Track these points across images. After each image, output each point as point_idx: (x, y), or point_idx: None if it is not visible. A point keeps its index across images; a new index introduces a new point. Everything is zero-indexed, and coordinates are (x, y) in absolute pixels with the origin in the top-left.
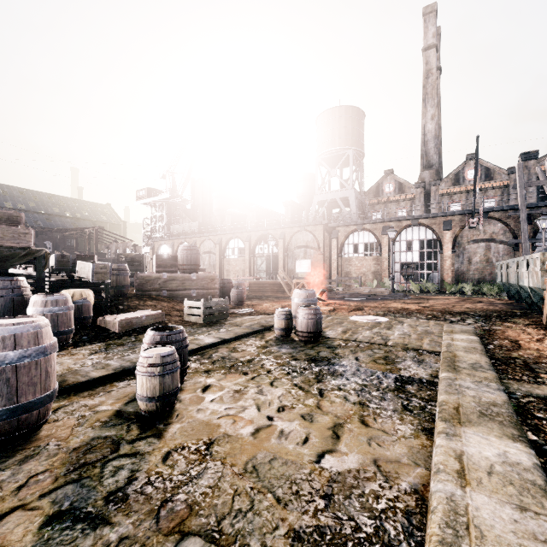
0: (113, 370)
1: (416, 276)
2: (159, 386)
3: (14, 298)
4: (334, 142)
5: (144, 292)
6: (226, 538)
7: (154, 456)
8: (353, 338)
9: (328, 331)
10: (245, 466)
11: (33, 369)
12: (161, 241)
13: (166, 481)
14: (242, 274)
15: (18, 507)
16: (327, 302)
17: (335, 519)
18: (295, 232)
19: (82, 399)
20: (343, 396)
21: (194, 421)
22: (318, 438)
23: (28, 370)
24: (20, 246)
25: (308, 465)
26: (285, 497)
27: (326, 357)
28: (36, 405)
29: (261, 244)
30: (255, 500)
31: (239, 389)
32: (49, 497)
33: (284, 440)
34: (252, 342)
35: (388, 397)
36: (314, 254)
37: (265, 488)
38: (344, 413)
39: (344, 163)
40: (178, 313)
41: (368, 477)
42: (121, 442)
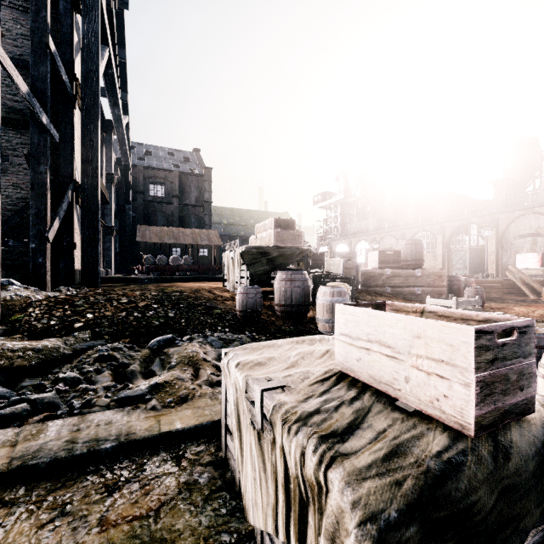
0: None
1: None
2: None
3: (304, 289)
4: None
5: (368, 288)
6: None
7: None
8: None
9: None
10: None
11: None
12: (338, 240)
13: None
14: None
15: None
16: None
17: None
18: (515, 216)
19: None
20: None
21: None
22: None
23: None
24: (295, 246)
25: None
26: None
27: None
28: None
29: (458, 236)
30: None
31: None
32: None
33: None
34: None
35: None
36: None
37: None
38: None
39: None
40: None
41: None
42: None
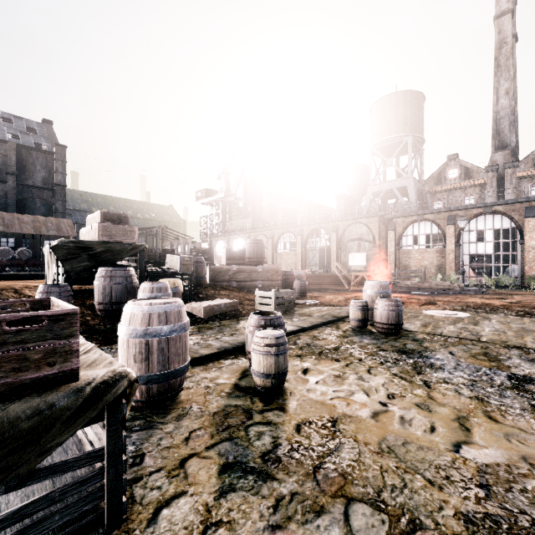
0: (216, 349)
1: (489, 269)
2: (274, 365)
3: (127, 285)
4: (390, 130)
5: (217, 283)
6: (393, 509)
7: (286, 427)
8: (437, 333)
9: (405, 324)
10: (379, 446)
11: (178, 342)
12: (218, 237)
13: (308, 450)
14: (293, 268)
15: (193, 454)
16: (393, 296)
17: (504, 509)
18: (348, 224)
19: (200, 372)
20: (453, 389)
21: (309, 400)
22: (445, 428)
23: (175, 342)
24: (127, 242)
25: (446, 453)
26: (436, 481)
27: (415, 350)
28: (180, 373)
29: (312, 238)
30: (406, 479)
31: (338, 374)
32: (214, 449)
33: (408, 426)
34: (329, 331)
35: (508, 394)
36: (368, 247)
37: (410, 469)
38: (463, 406)
39: (400, 151)
40: (248, 302)
41: (524, 473)
42: (251, 411)
